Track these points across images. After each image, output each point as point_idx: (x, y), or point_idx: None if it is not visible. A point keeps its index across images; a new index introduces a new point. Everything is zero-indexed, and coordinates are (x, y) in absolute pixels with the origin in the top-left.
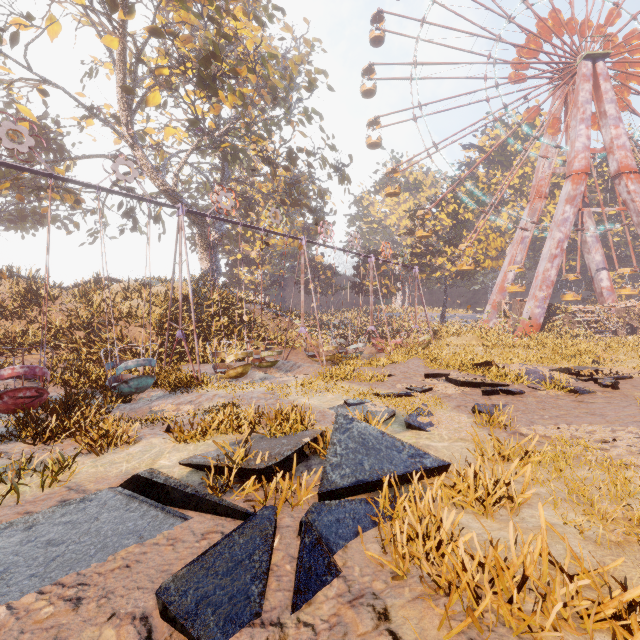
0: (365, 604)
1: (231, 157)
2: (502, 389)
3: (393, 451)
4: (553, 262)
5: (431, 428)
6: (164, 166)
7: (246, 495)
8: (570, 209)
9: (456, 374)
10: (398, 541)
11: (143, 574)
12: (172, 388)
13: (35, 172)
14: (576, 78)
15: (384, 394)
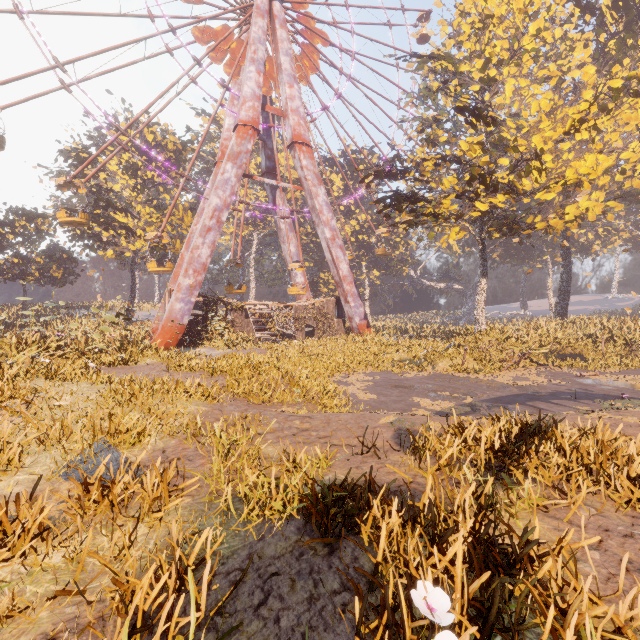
0: None
1: None
2: None
3: None
4: (206, 237)
5: None
6: None
7: None
8: (232, 168)
9: None
10: None
11: None
12: None
13: None
14: (253, 11)
15: None
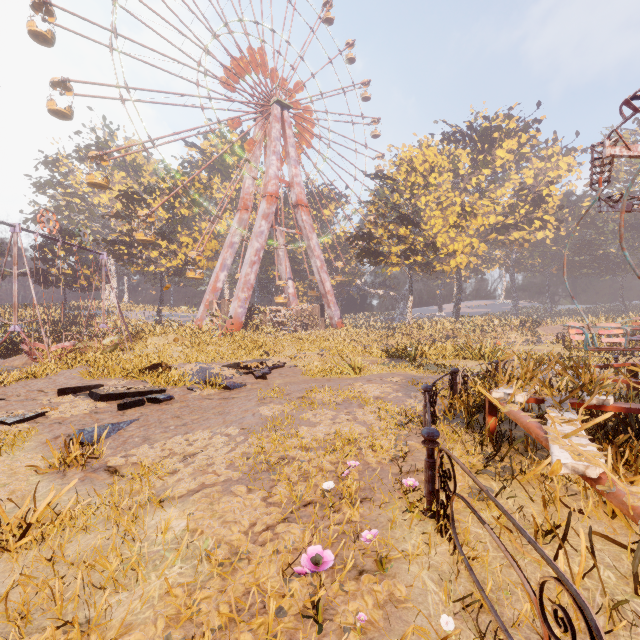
0: None
1: None
2: (148, 398)
3: None
4: (253, 268)
5: None
6: None
7: None
8: (265, 224)
9: (115, 383)
10: None
11: None
12: None
13: None
14: (271, 116)
15: None
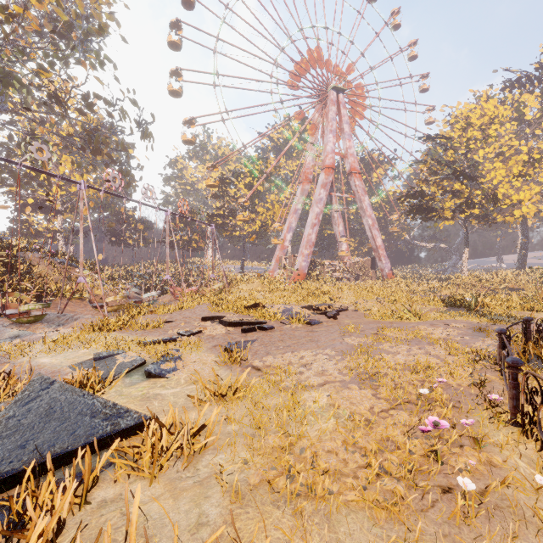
0: None
1: (1, 81)
2: (258, 326)
3: (85, 417)
4: (314, 229)
5: (172, 374)
6: None
7: None
8: (324, 192)
9: (231, 316)
10: None
11: None
12: None
13: None
14: (328, 101)
15: (147, 342)
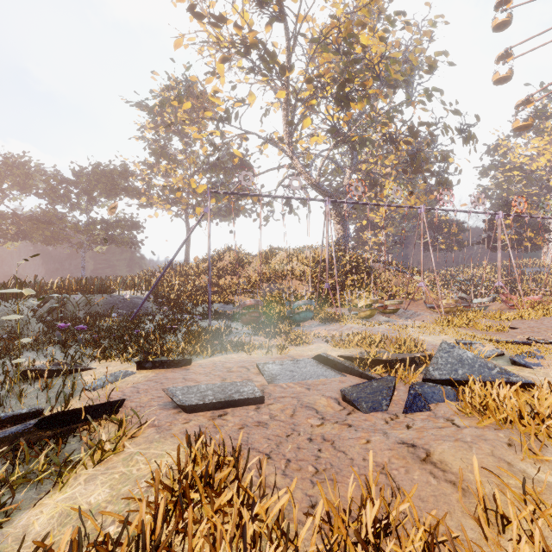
0: (442, 418)
1: (359, 146)
2: None
3: (484, 368)
4: None
5: (537, 367)
6: (311, 166)
7: (377, 374)
8: None
9: None
10: (466, 397)
11: (331, 388)
12: (323, 321)
13: (254, 195)
14: None
15: (498, 340)
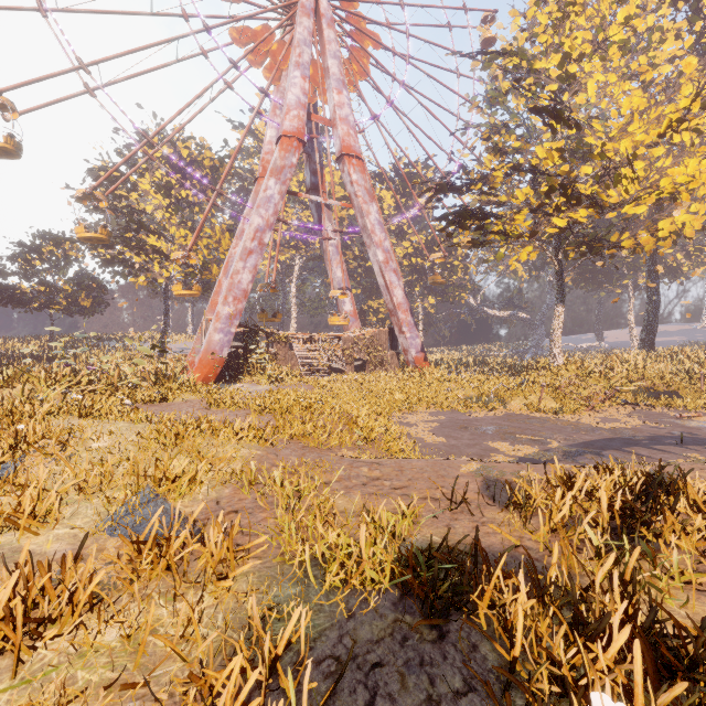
0: None
1: None
2: None
3: None
4: (247, 260)
5: None
6: None
7: None
8: (275, 185)
9: None
10: None
11: None
12: None
13: None
14: (297, 10)
15: None
